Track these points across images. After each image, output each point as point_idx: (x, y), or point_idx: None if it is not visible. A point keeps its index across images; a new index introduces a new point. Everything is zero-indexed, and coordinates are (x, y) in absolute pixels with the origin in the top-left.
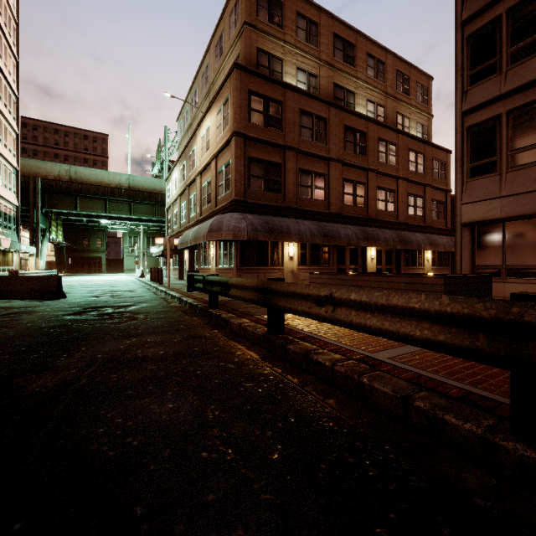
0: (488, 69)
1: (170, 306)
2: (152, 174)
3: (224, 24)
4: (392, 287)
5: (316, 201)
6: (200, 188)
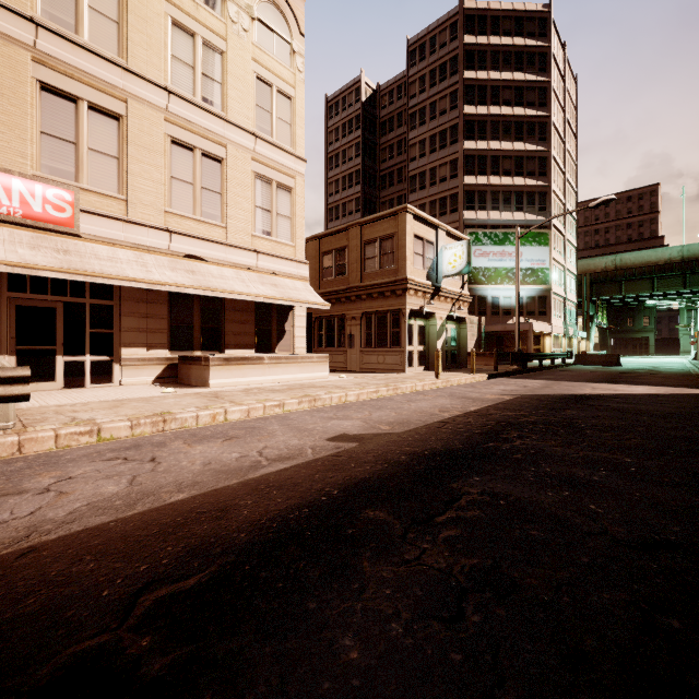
0: None
1: (687, 372)
2: None
3: None
4: None
5: None
6: None
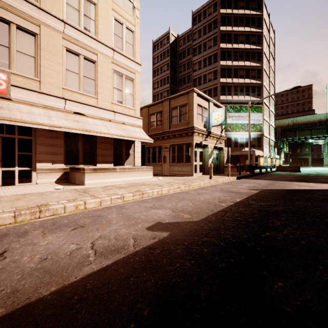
0: None
1: None
2: None
3: None
4: None
5: None
6: None
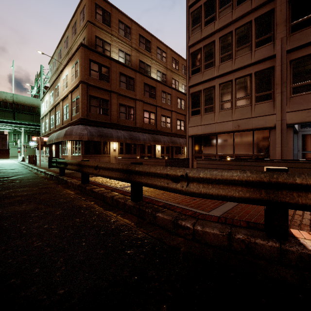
0: (197, 69)
1: (37, 176)
2: (32, 94)
3: (77, 17)
4: (149, 164)
5: (128, 120)
6: (62, 109)
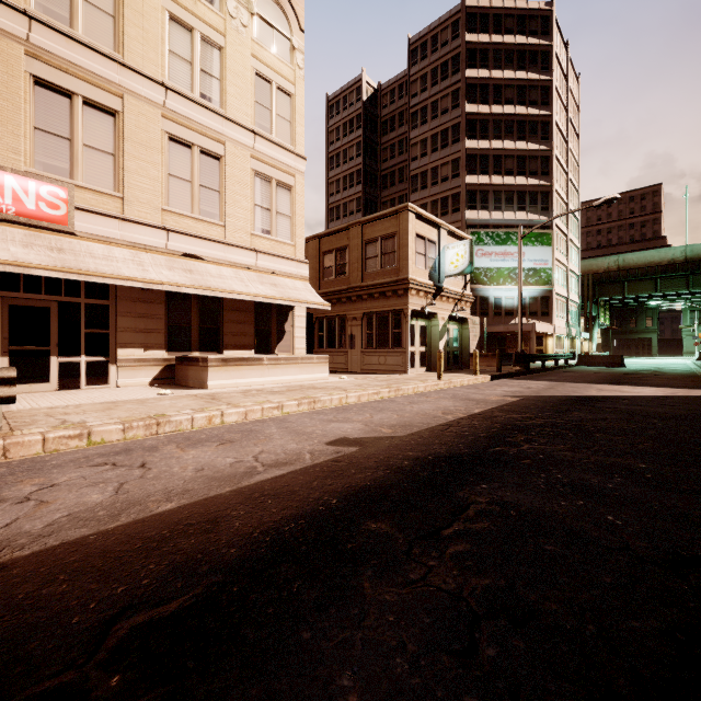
0: None
1: (692, 373)
2: None
3: None
4: None
5: None
6: None
